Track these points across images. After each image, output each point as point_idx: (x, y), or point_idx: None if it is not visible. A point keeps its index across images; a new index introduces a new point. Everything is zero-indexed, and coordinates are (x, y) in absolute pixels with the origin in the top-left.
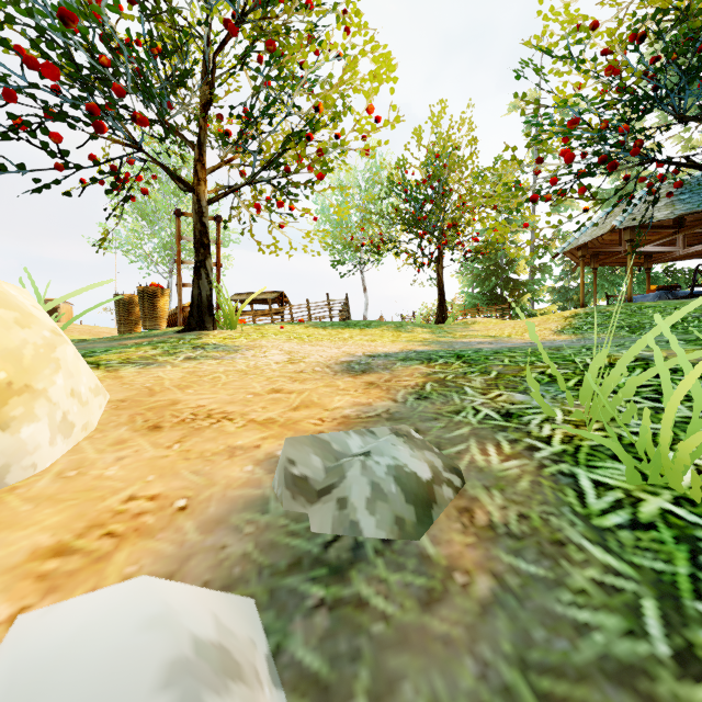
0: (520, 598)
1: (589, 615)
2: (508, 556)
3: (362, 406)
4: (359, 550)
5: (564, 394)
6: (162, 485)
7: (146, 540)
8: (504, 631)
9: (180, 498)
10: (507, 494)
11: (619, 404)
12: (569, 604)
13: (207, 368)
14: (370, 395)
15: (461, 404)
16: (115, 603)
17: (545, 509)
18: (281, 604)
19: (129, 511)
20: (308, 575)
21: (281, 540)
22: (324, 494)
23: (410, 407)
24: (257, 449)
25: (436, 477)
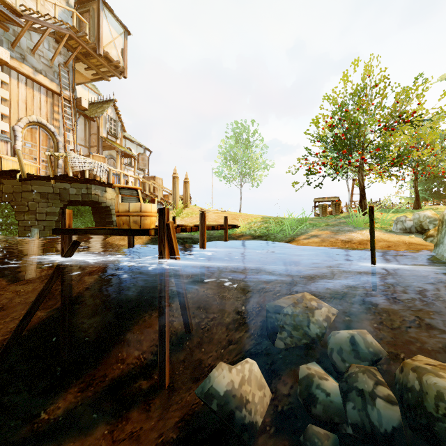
0: None
1: None
2: None
3: None
4: None
5: None
6: None
7: None
8: None
9: None
10: None
11: None
12: None
13: None
14: None
15: None
16: None
17: None
18: None
19: None
20: None
21: None
22: None
23: None
24: None
25: None
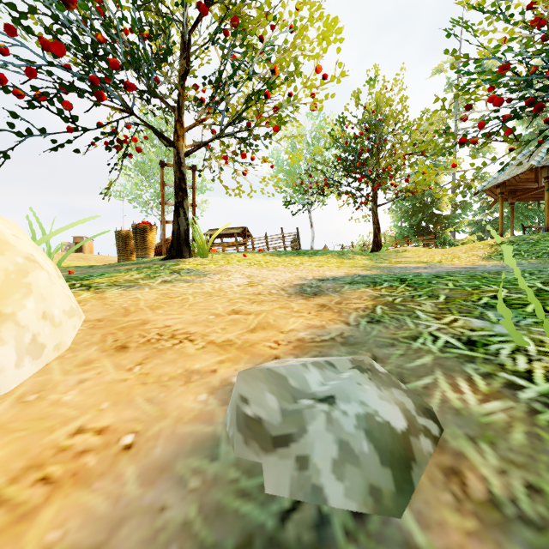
0: None
1: None
2: None
3: (316, 329)
4: (324, 528)
5: (526, 320)
6: (114, 415)
7: (81, 490)
8: None
9: (128, 433)
10: (500, 450)
11: None
12: None
13: (179, 290)
14: (322, 317)
15: (416, 329)
16: None
17: None
18: None
19: (73, 448)
20: None
21: (229, 503)
22: (280, 444)
23: (364, 331)
24: (213, 374)
25: (411, 426)
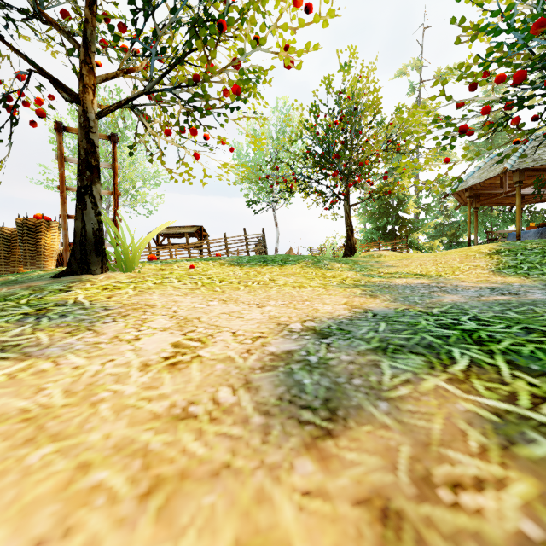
0: None
1: None
2: None
3: None
4: None
5: None
6: None
7: None
8: None
9: None
10: None
11: None
12: None
13: None
14: None
15: None
16: None
17: None
18: None
19: None
20: None
21: None
22: None
23: None
24: None
25: None
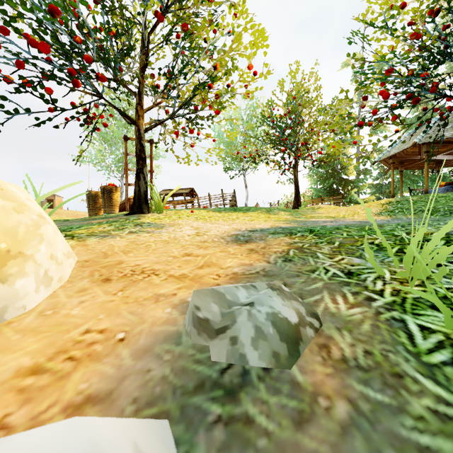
0: (371, 421)
1: (429, 440)
2: (359, 385)
3: (246, 266)
4: (246, 376)
5: (389, 258)
6: (109, 322)
7: (95, 363)
8: (361, 450)
9: (120, 332)
10: (354, 334)
11: (433, 267)
12: (412, 429)
13: (143, 238)
14: (251, 258)
15: (315, 265)
16: (50, 444)
17: (384, 347)
18: (189, 419)
19: (85, 341)
20: (209, 395)
21: (189, 366)
22: (220, 332)
23: (279, 267)
24: (174, 296)
25: (301, 321)
